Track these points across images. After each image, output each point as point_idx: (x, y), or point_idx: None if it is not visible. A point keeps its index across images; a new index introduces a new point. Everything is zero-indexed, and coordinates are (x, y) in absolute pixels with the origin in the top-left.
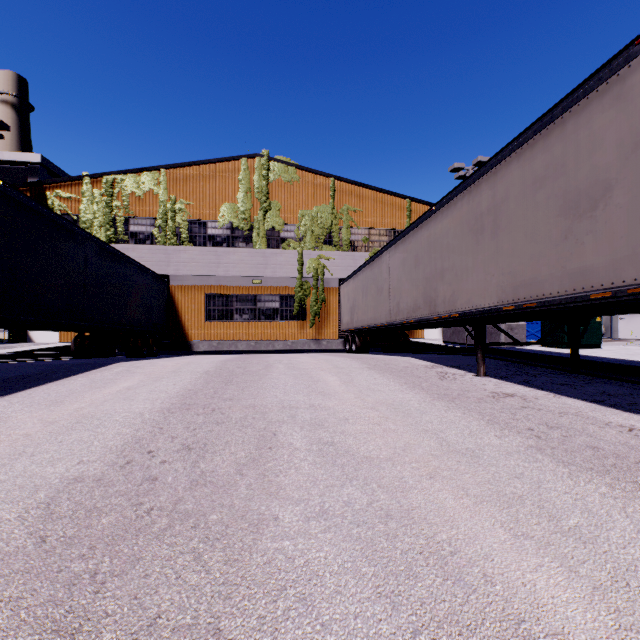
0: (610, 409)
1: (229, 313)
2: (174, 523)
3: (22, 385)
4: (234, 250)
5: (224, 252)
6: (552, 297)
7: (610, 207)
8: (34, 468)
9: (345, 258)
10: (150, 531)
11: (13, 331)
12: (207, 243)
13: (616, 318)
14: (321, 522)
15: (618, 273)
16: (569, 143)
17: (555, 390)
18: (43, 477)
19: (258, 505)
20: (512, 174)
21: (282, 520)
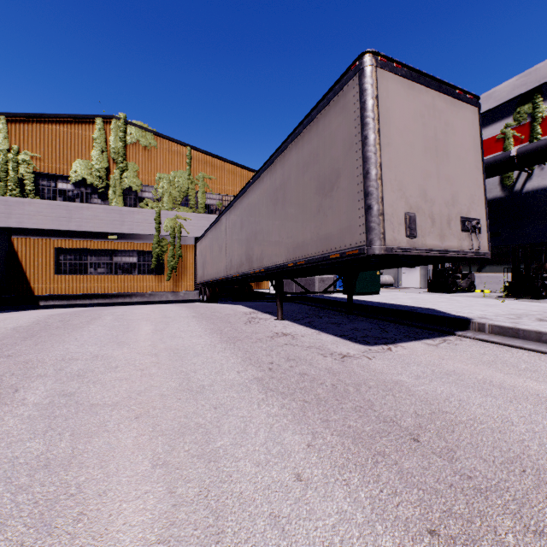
0: (346, 341)
1: (83, 267)
2: None
3: None
4: (88, 206)
5: (77, 207)
6: (312, 257)
7: (339, 189)
8: None
9: (201, 219)
10: None
11: None
12: (57, 197)
13: (401, 272)
14: None
15: (343, 239)
16: (320, 138)
17: (323, 328)
18: None
19: None
20: (293, 158)
21: None
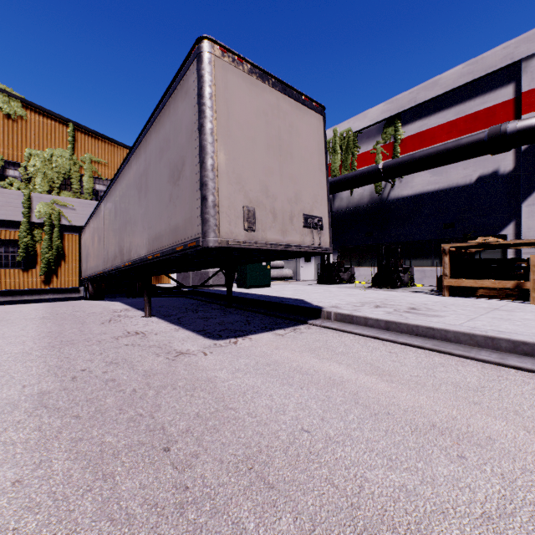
0: (198, 337)
1: None
2: None
3: None
4: None
5: None
6: (166, 249)
7: (184, 178)
8: None
9: (87, 206)
10: None
11: None
12: None
13: (299, 266)
14: None
15: (187, 231)
16: (171, 123)
17: (188, 324)
18: None
19: None
20: (152, 143)
21: None
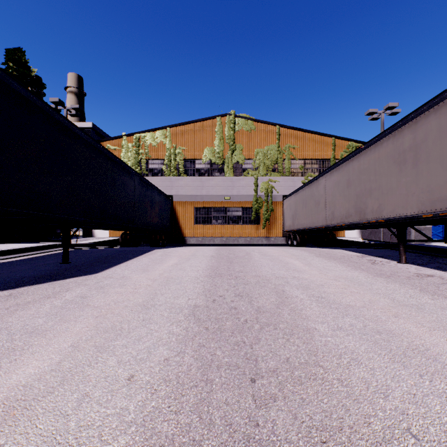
0: None
1: (209, 219)
2: (263, 327)
3: (117, 261)
4: (212, 178)
5: (206, 179)
6: None
7: None
8: (169, 300)
9: (287, 181)
10: (254, 329)
11: (85, 230)
12: (195, 174)
13: None
14: (342, 332)
15: None
16: None
17: None
18: (178, 304)
19: (301, 322)
20: (430, 123)
21: (319, 329)
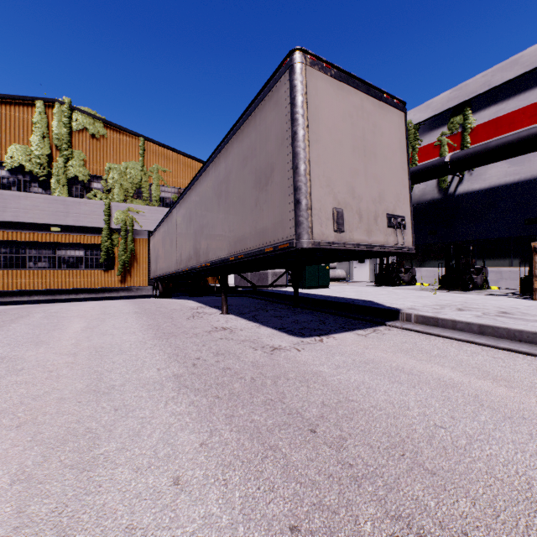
0: (282, 334)
1: (20, 261)
2: None
3: None
4: (26, 195)
5: (12, 196)
6: (251, 250)
7: (273, 184)
8: None
9: (155, 212)
10: None
11: None
12: None
13: (353, 267)
14: None
15: (276, 233)
16: (258, 132)
17: (265, 322)
18: None
19: None
20: (234, 152)
21: None
